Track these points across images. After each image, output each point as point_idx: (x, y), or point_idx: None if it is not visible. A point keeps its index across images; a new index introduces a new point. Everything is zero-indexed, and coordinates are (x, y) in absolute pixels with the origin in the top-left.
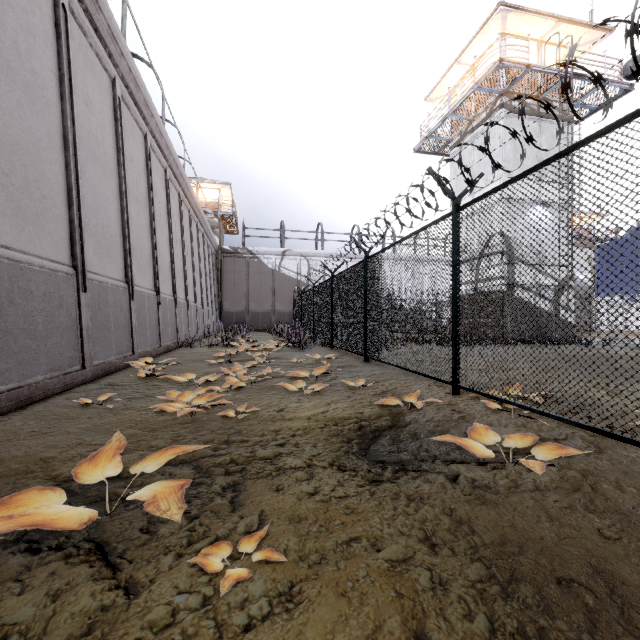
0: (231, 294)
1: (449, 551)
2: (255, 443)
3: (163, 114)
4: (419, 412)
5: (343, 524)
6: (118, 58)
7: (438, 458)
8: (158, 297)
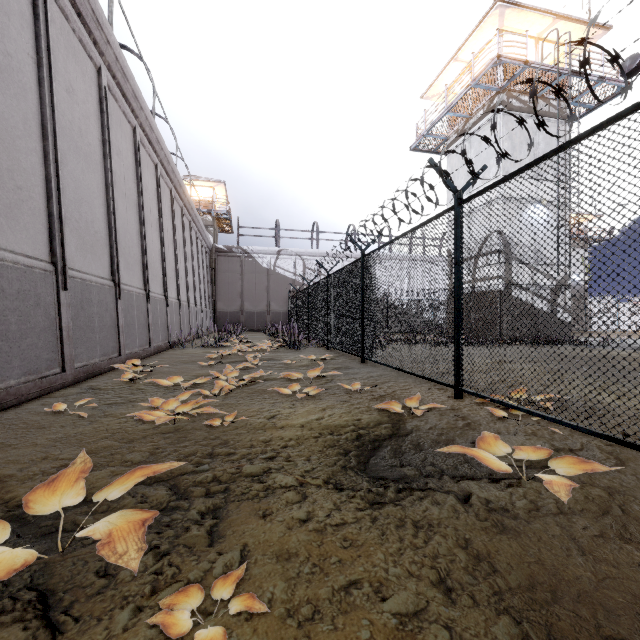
0: (225, 294)
1: (469, 599)
2: (242, 456)
3: (153, 108)
4: (421, 418)
5: (340, 562)
6: (104, 46)
7: (445, 473)
8: (148, 296)
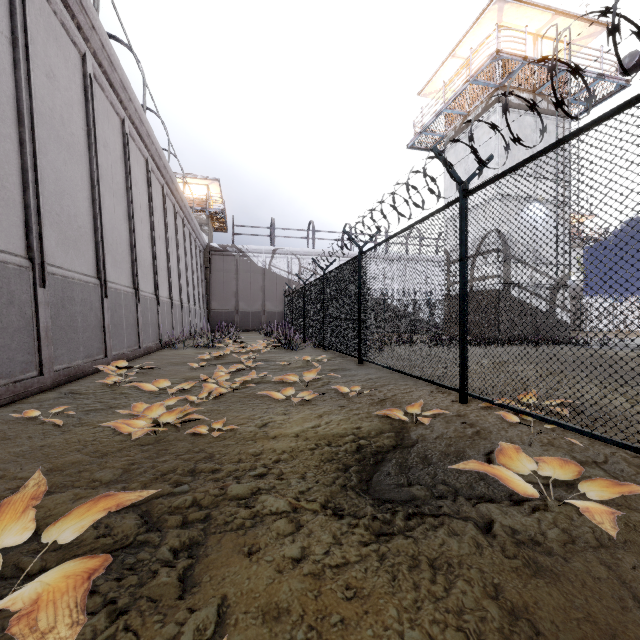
0: (220, 293)
1: None
2: (228, 473)
3: (144, 100)
4: (425, 426)
5: (343, 623)
6: (89, 31)
7: (460, 494)
8: (137, 295)
